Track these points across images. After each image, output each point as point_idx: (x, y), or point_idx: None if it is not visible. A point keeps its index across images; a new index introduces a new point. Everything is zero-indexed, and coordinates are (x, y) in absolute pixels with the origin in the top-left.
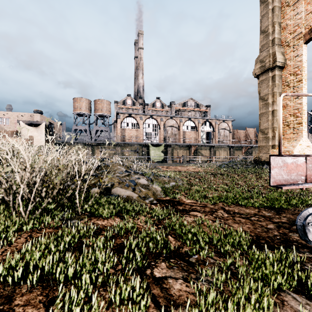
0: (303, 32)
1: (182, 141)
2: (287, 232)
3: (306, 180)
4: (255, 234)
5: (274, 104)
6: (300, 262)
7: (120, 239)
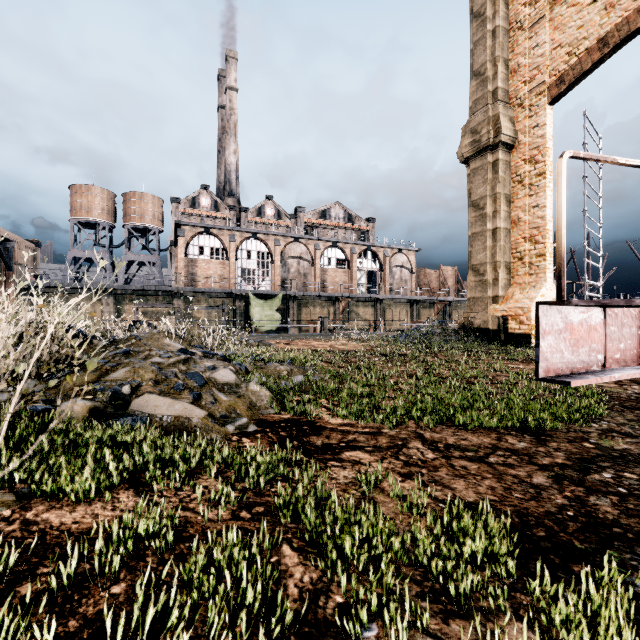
0: (547, 82)
1: (320, 288)
2: (583, 495)
3: (606, 362)
4: (514, 510)
5: (496, 216)
6: None
7: (106, 590)
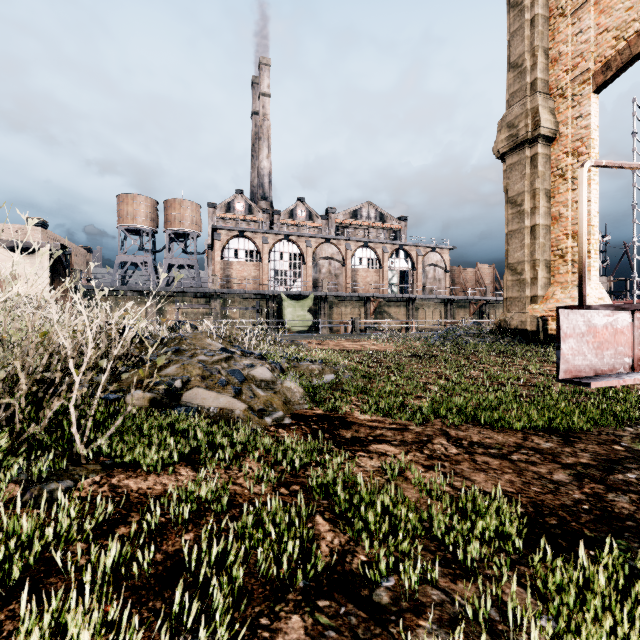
0: (591, 69)
1: (351, 288)
2: (602, 492)
3: (635, 365)
4: (529, 501)
5: (535, 212)
6: None
7: (180, 537)
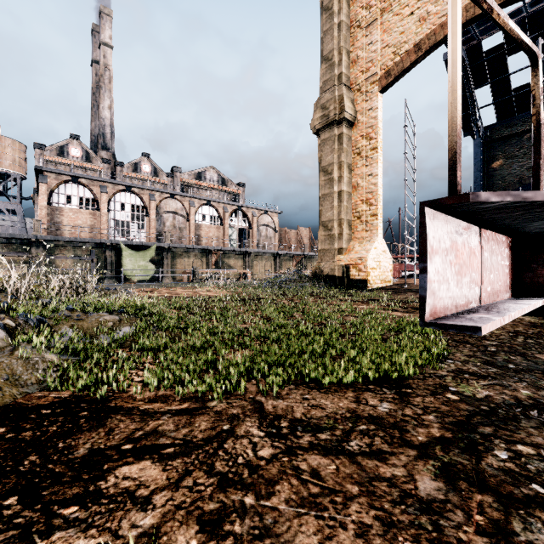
0: (378, 73)
1: (194, 242)
2: (502, 518)
3: (481, 296)
4: None
5: (341, 180)
6: None
7: None
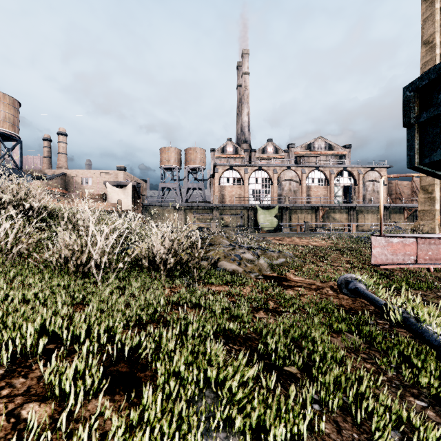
0: None
1: (305, 200)
2: None
3: (417, 260)
4: (349, 307)
5: None
6: (374, 324)
7: (231, 299)
